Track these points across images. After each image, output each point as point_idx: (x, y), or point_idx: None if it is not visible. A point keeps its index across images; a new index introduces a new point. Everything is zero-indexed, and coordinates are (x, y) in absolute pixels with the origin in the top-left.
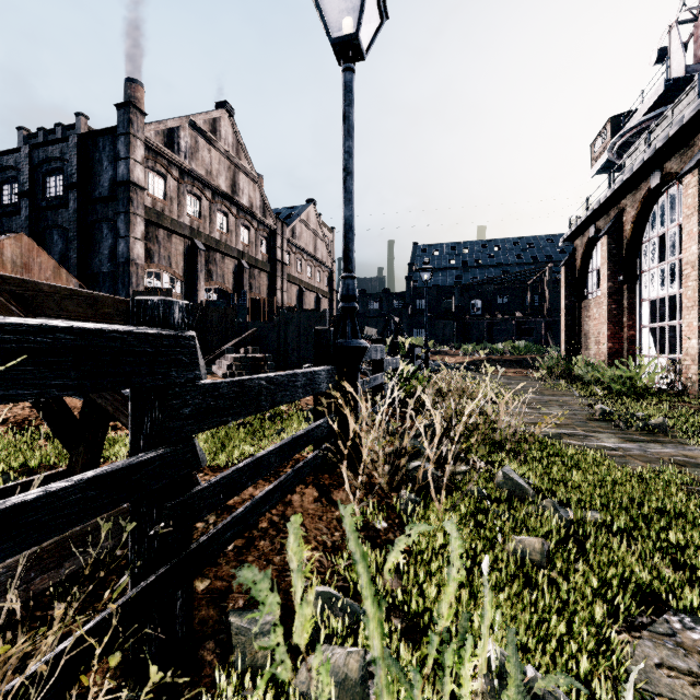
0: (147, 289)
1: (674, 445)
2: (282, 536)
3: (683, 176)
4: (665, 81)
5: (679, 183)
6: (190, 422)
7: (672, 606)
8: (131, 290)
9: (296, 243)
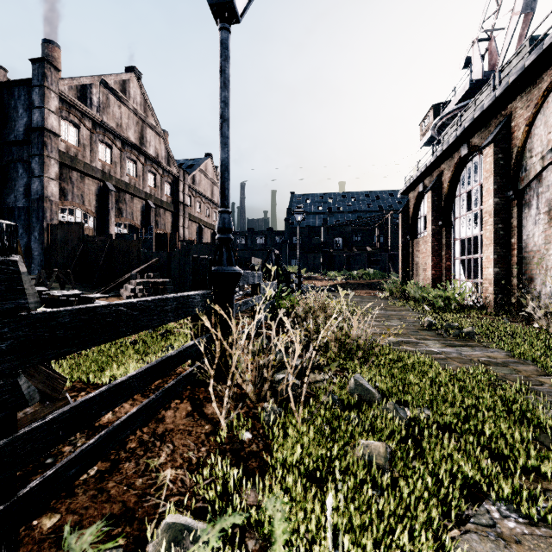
0: (61, 223)
1: (480, 348)
2: (149, 456)
3: (483, 148)
4: (470, 81)
5: (480, 153)
6: (10, 358)
7: (490, 495)
8: (45, 223)
9: (196, 188)
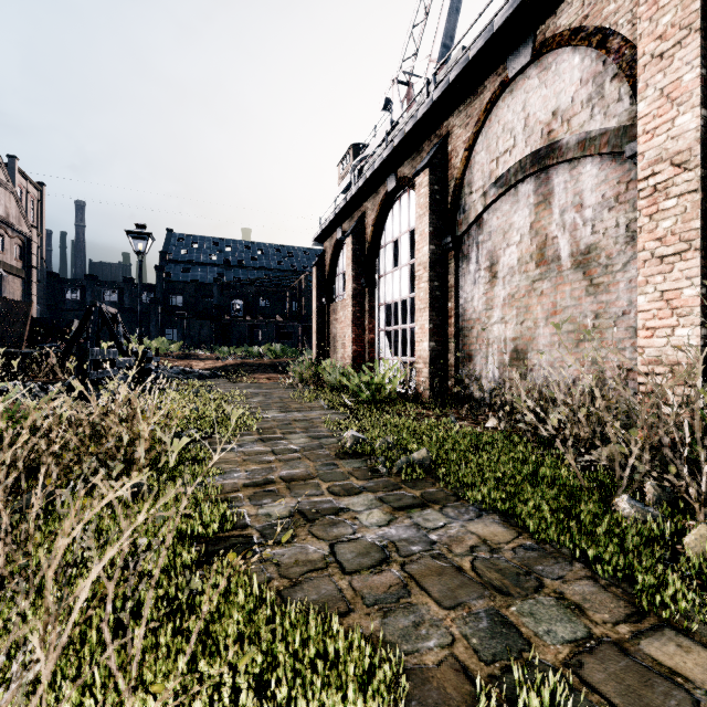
0: None
1: (454, 507)
2: None
3: (417, 175)
4: (391, 122)
5: (411, 187)
6: None
7: None
8: None
9: None
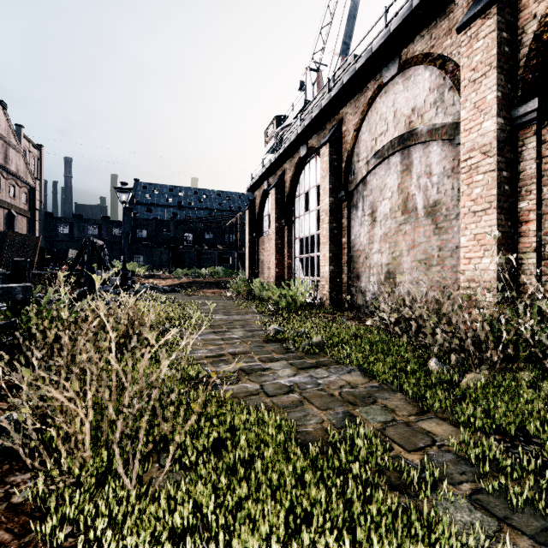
0: None
1: (335, 367)
2: None
3: (321, 147)
4: (304, 100)
5: (317, 155)
6: None
7: None
8: None
9: None
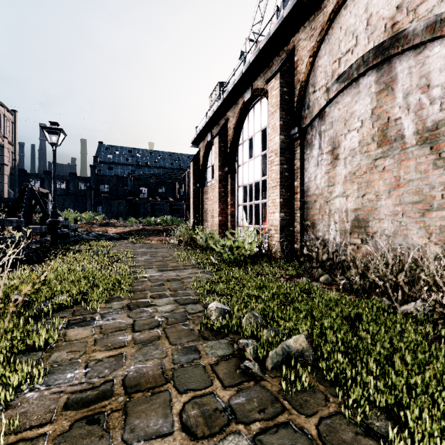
0: None
1: None
2: None
3: (269, 80)
4: None
5: (263, 95)
6: None
7: None
8: None
9: None
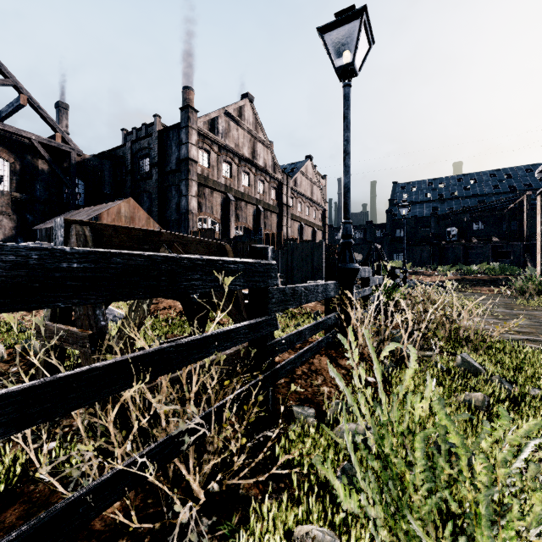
0: (198, 229)
1: None
2: (311, 379)
3: None
4: None
5: None
6: (275, 306)
7: None
8: (189, 231)
9: (298, 190)
